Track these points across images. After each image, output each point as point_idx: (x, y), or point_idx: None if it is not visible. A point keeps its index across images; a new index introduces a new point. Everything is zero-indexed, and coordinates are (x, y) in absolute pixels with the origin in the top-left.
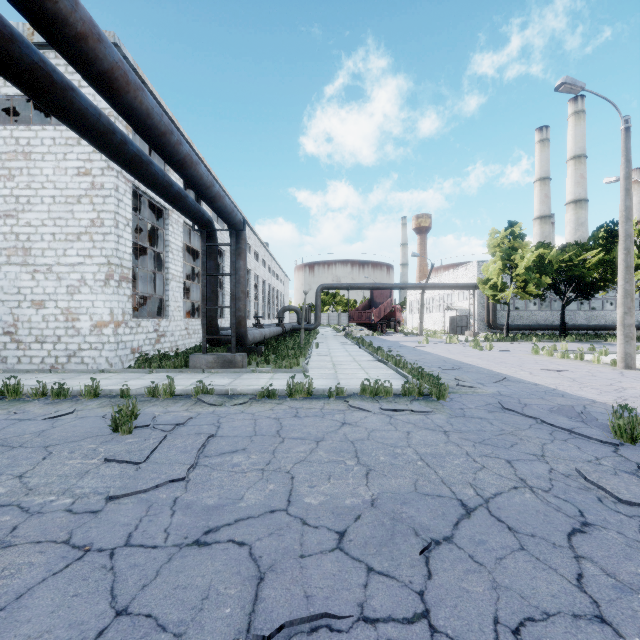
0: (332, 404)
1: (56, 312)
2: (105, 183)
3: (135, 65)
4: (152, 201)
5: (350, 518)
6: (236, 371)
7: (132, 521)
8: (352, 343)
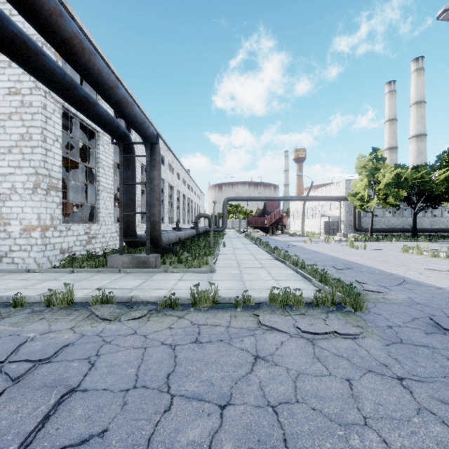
0: (239, 318)
1: None
2: (33, 101)
3: None
4: (83, 123)
5: None
6: (149, 271)
7: None
8: (251, 242)
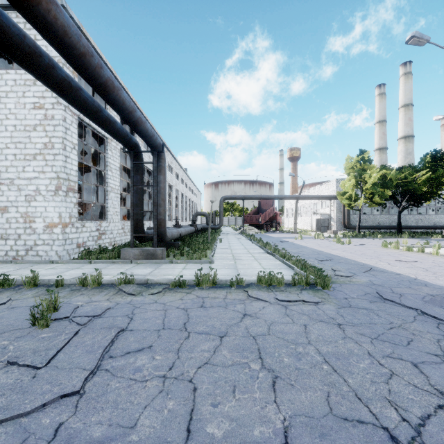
0: (233, 293)
1: (17, 215)
2: (55, 115)
3: (80, 24)
4: (95, 131)
5: None
6: (157, 262)
7: None
8: (246, 239)
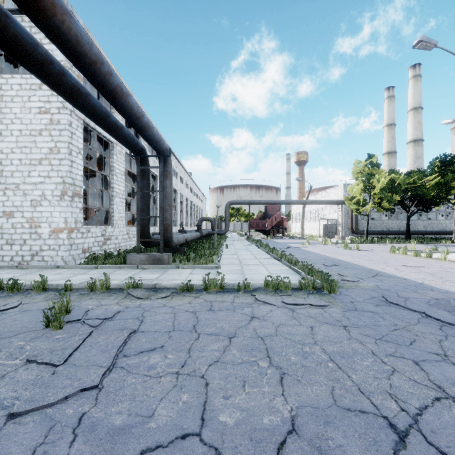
0: (241, 297)
1: (22, 221)
2: (61, 119)
3: (85, 28)
4: (100, 136)
5: (271, 448)
6: (163, 267)
7: (23, 453)
8: (252, 244)
